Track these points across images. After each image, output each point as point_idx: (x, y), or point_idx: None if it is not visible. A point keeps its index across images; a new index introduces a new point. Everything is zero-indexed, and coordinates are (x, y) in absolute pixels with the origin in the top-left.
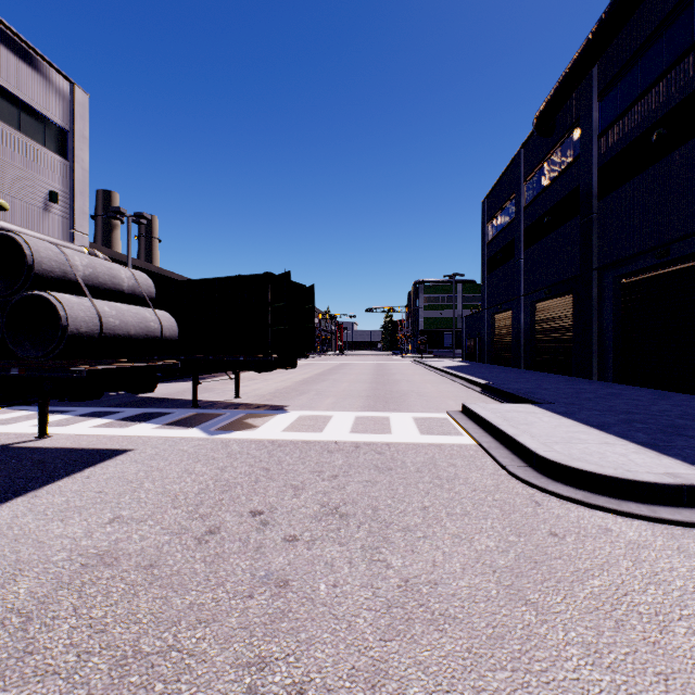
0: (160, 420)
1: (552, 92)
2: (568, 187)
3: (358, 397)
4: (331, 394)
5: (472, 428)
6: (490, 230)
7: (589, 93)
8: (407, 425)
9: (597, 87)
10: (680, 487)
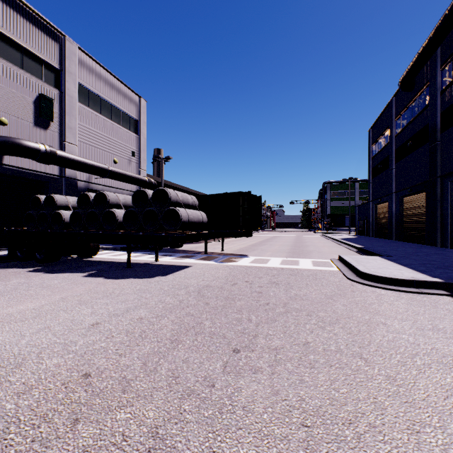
0: (194, 258)
1: (409, 66)
2: (422, 123)
3: (284, 252)
4: (269, 251)
5: (340, 265)
6: (374, 149)
7: (434, 66)
8: (307, 263)
9: (440, 61)
10: (412, 280)
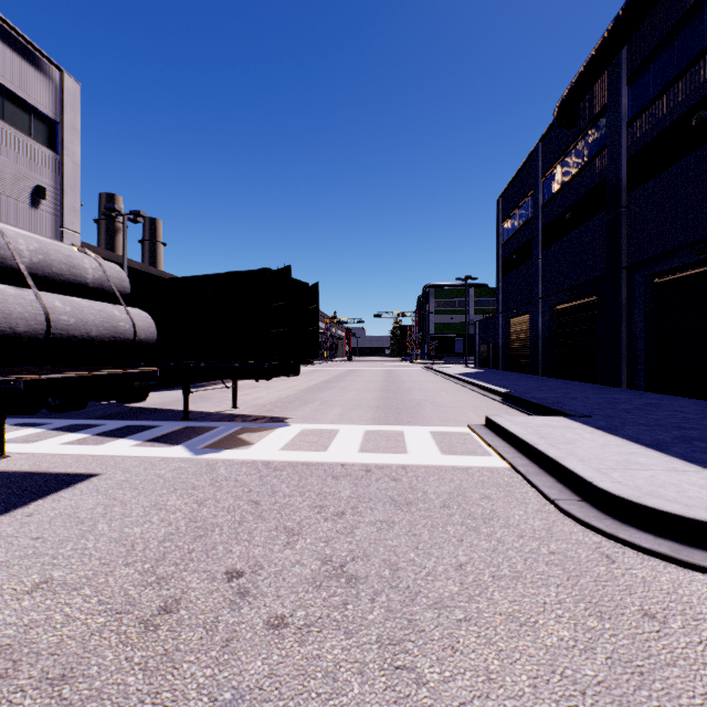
0: (142, 435)
1: (576, 78)
2: (592, 180)
3: (368, 408)
4: (338, 404)
5: (502, 446)
6: (505, 230)
7: (617, 78)
8: (425, 441)
9: (626, 71)
10: None
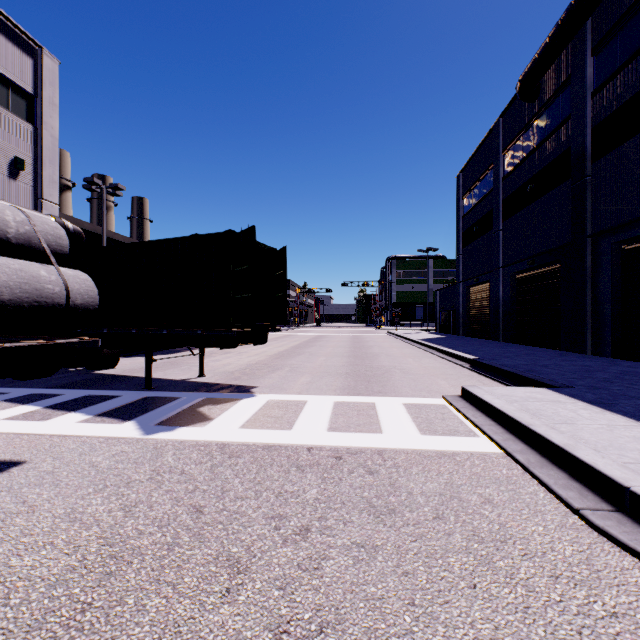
0: (96, 408)
1: (540, 50)
2: (555, 151)
3: (336, 375)
4: (306, 371)
5: (487, 424)
6: (465, 204)
7: (582, 48)
8: (400, 416)
9: (592, 41)
10: None
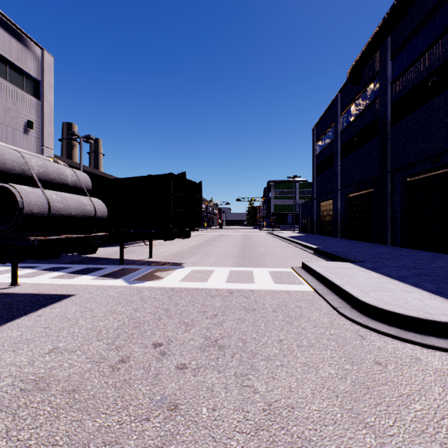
0: (96, 273)
1: (360, 55)
2: (370, 117)
3: (232, 257)
4: (213, 255)
5: (310, 279)
6: (317, 147)
7: (384, 55)
8: (265, 276)
9: (390, 51)
10: None
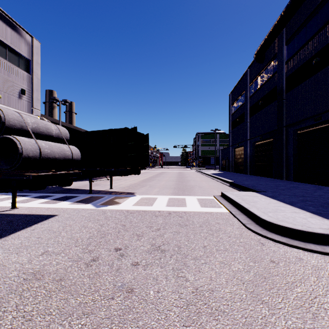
0: (72, 200)
1: (263, 41)
2: (271, 87)
3: (170, 188)
4: (157, 187)
5: (226, 204)
6: (233, 108)
7: (281, 41)
8: (194, 202)
9: (285, 38)
10: None
